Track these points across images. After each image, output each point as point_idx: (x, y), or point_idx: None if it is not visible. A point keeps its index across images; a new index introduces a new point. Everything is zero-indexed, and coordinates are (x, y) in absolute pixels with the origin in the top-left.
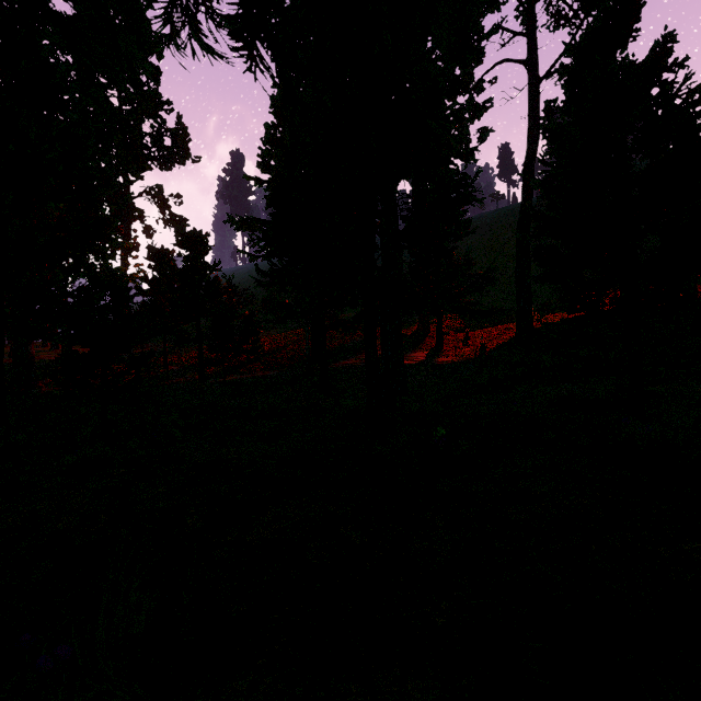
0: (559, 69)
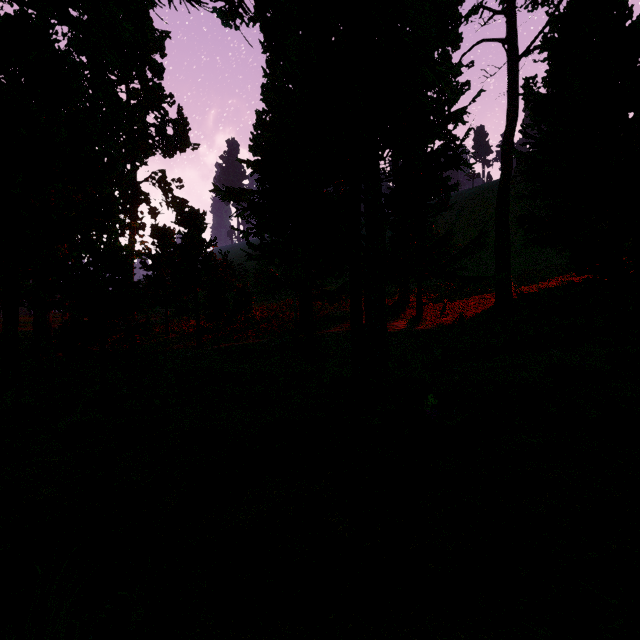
0: (542, 41)
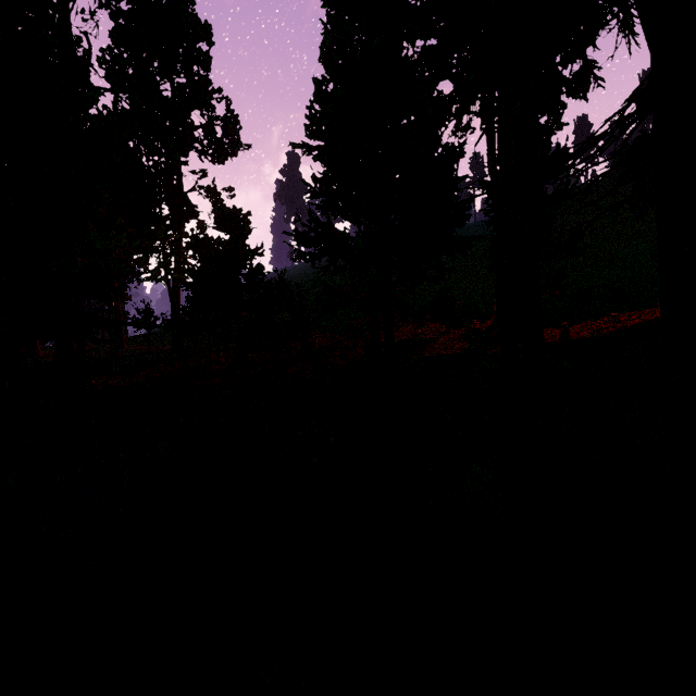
0: None
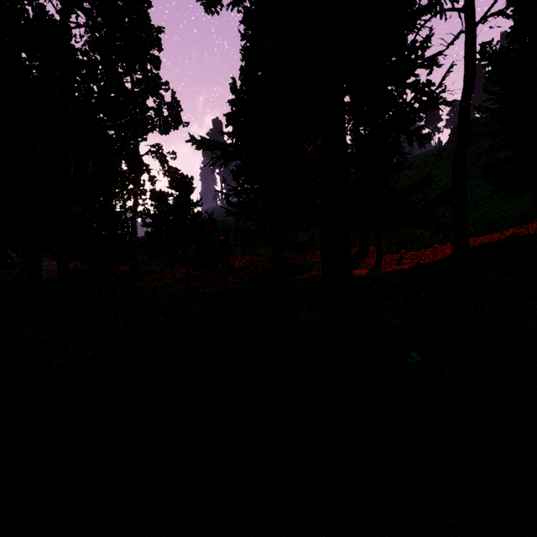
0: None
